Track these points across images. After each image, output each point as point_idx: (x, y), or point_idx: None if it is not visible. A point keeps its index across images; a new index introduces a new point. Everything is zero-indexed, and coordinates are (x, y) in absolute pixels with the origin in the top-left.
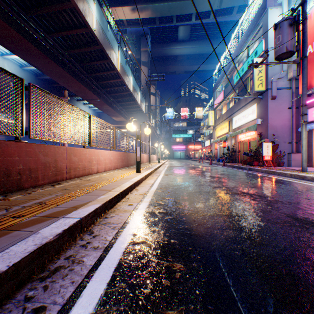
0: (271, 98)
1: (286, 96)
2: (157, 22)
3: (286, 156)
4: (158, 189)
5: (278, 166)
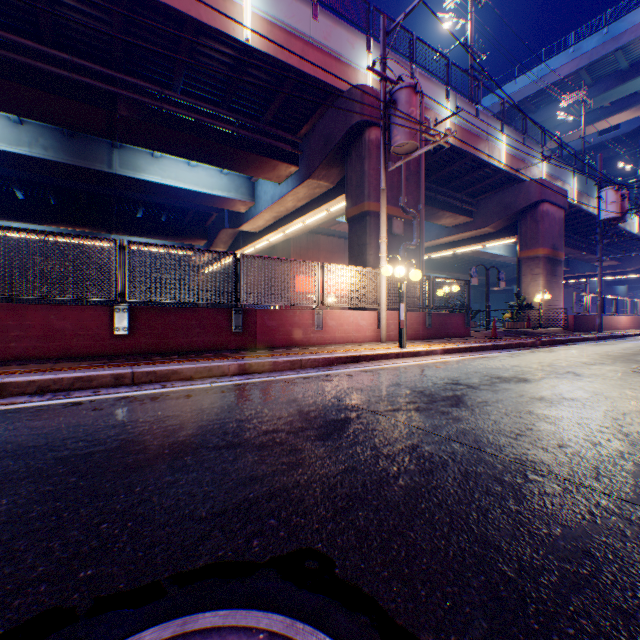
0: None
1: None
2: None
3: None
4: None
5: None
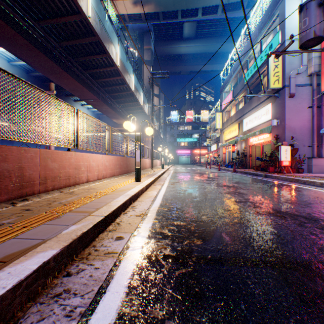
0: (288, 96)
1: (305, 94)
2: (161, 17)
3: (306, 161)
4: (162, 205)
5: (297, 172)
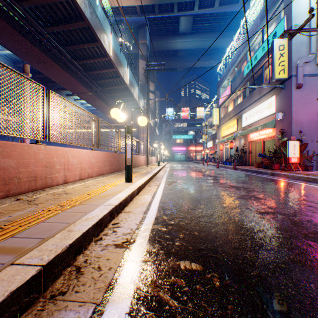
0: (295, 87)
1: (314, 84)
2: (157, 11)
3: (314, 158)
4: (158, 220)
5: (304, 170)
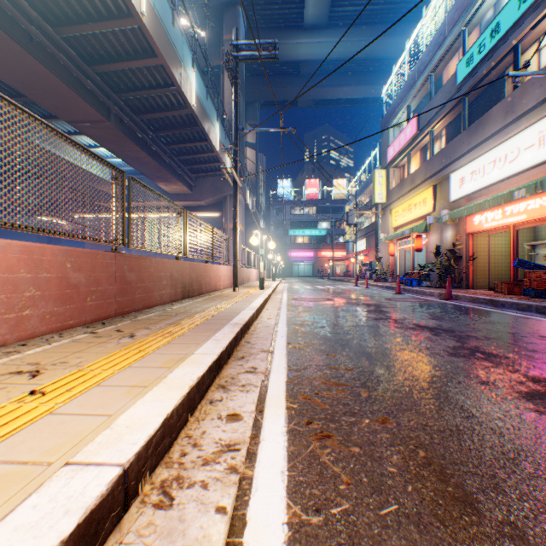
0: None
1: None
2: None
3: None
4: None
5: None
